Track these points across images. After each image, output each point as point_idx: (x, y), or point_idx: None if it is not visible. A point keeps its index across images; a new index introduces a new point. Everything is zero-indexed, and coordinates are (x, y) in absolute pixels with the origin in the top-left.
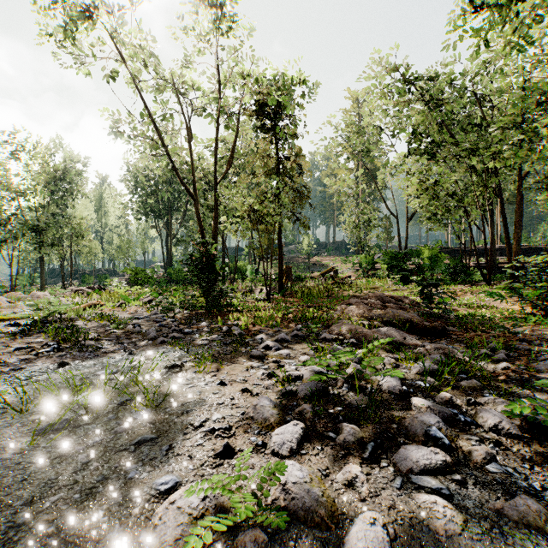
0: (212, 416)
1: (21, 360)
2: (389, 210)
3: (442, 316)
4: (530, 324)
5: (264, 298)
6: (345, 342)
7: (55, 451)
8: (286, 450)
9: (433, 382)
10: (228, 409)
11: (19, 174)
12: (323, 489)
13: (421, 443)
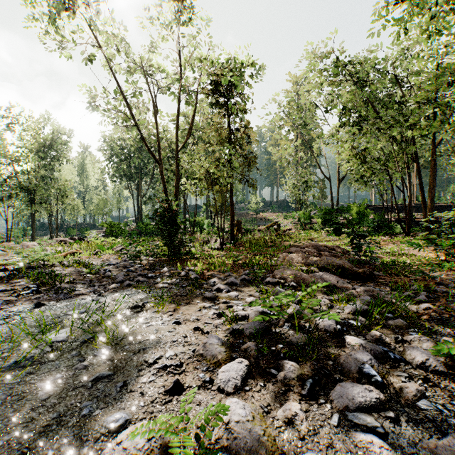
0: (166, 353)
1: (4, 301)
2: (323, 173)
3: (369, 262)
4: (444, 270)
5: (218, 247)
6: (286, 285)
7: (17, 388)
8: (231, 387)
9: (364, 321)
10: (180, 347)
11: (13, 143)
12: (264, 427)
13: (356, 380)
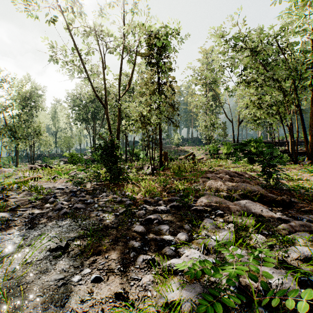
0: None
1: None
2: (226, 117)
3: (276, 187)
4: None
5: (150, 172)
6: (213, 214)
7: None
8: None
9: None
10: None
11: (3, 96)
12: None
13: None
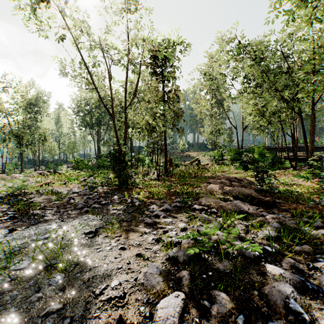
0: (111, 283)
1: None
2: (231, 123)
3: (269, 191)
4: None
5: (155, 178)
6: (209, 211)
7: None
8: None
9: (277, 247)
10: (124, 274)
11: (7, 102)
12: None
13: (283, 316)
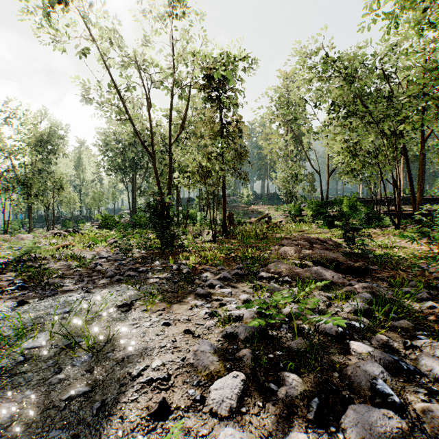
0: (152, 363)
1: None
2: (313, 167)
3: (362, 255)
4: None
5: (210, 239)
6: (280, 280)
7: None
8: (225, 409)
9: (367, 322)
10: (169, 354)
11: (11, 138)
12: None
13: (368, 399)
